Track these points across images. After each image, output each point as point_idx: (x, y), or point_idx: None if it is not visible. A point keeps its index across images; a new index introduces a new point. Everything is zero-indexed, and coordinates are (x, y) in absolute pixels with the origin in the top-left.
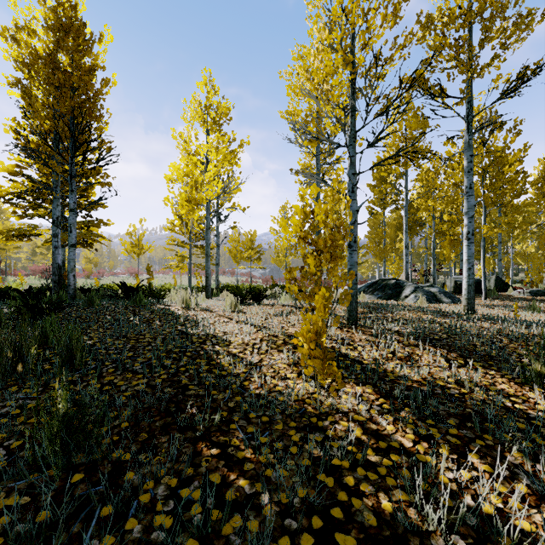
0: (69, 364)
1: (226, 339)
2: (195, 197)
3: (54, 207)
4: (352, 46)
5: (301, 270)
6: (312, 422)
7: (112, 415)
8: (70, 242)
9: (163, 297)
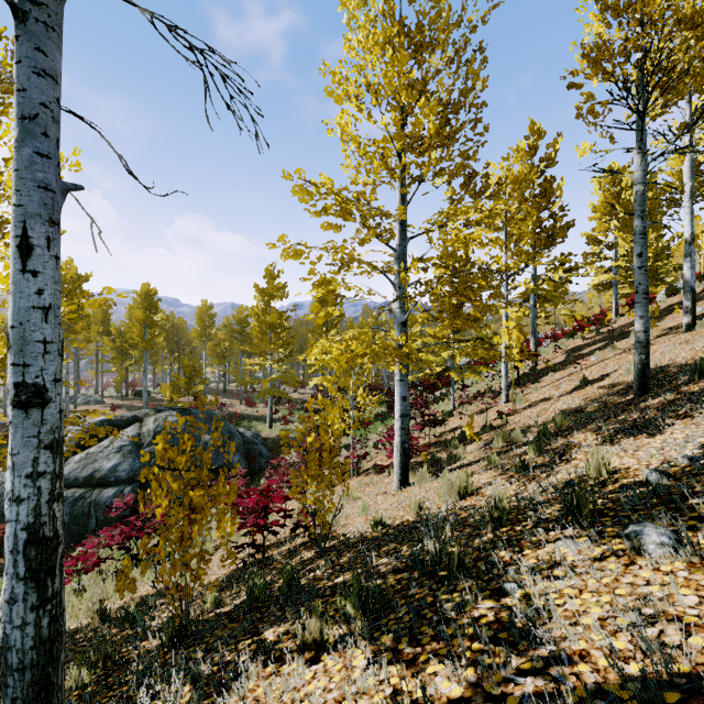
0: None
1: None
2: None
3: None
4: None
5: None
6: None
7: None
8: None
9: None
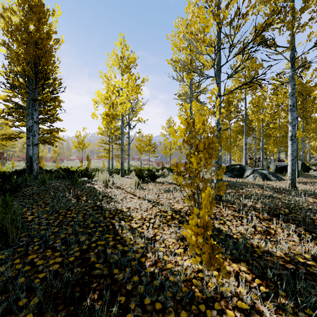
0: (4, 242)
1: (129, 214)
2: (112, 113)
3: (27, 120)
4: (219, 4)
5: (184, 165)
6: (200, 311)
7: (21, 304)
8: (34, 142)
9: (93, 177)
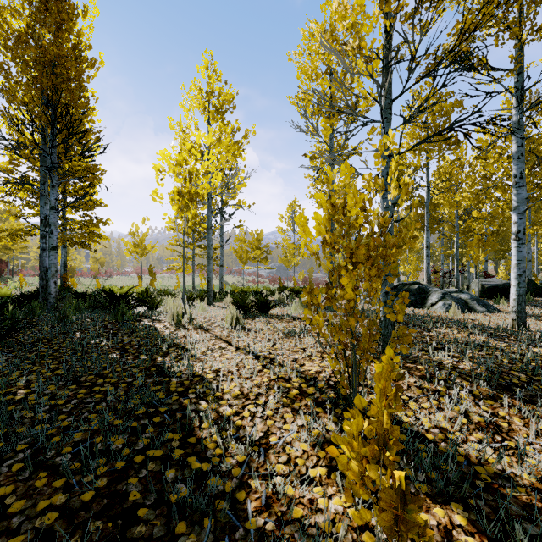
0: None
1: (217, 385)
2: (189, 191)
3: (42, 205)
4: None
5: (325, 289)
6: None
7: None
8: (50, 244)
9: (156, 306)
